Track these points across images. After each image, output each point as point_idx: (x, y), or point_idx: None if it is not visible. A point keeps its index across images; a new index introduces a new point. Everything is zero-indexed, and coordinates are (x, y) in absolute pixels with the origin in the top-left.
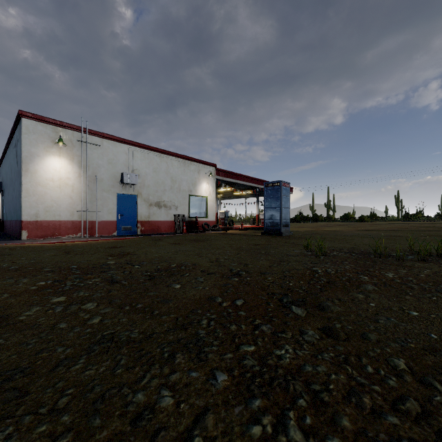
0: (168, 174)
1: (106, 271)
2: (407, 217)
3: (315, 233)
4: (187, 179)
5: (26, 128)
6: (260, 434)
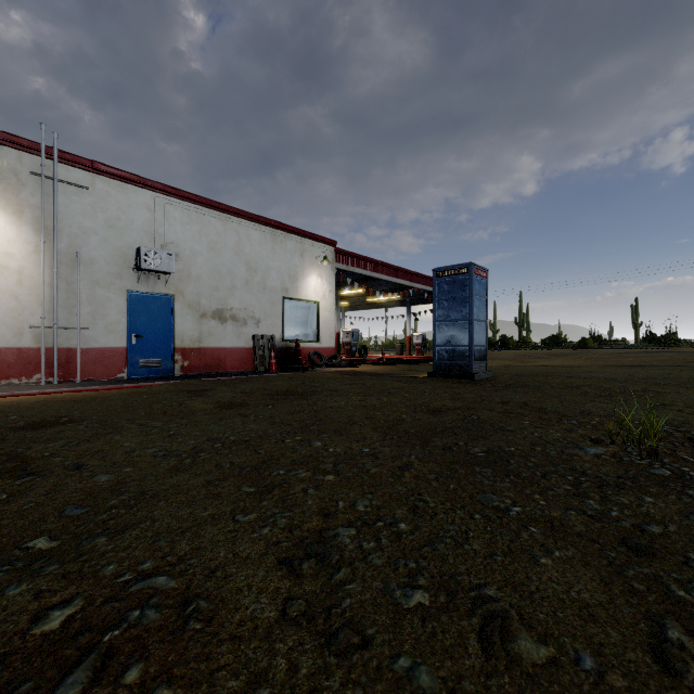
0: (241, 255)
1: None
2: (660, 341)
3: (535, 372)
4: (279, 268)
5: None
6: None
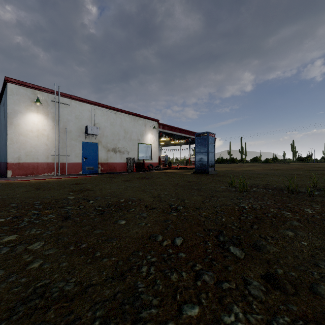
0: (122, 127)
1: (64, 206)
2: (300, 160)
3: (234, 172)
4: (136, 131)
5: (11, 90)
6: None
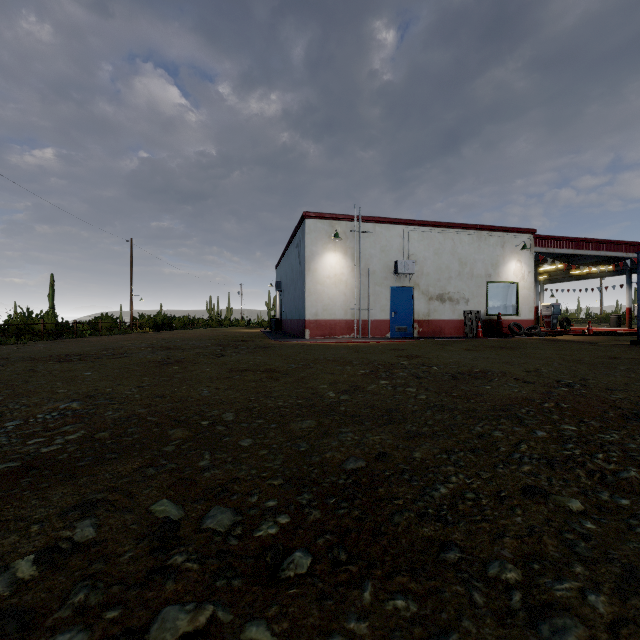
0: (455, 255)
1: (406, 368)
2: None
3: None
4: (483, 259)
5: (308, 228)
6: (570, 453)
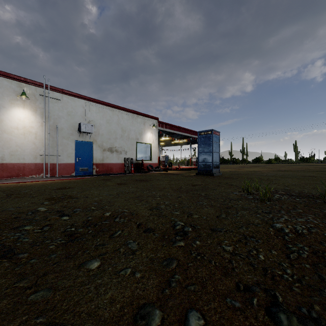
0: (119, 125)
1: (21, 226)
2: (304, 160)
3: (240, 173)
4: (135, 130)
5: None
6: None
